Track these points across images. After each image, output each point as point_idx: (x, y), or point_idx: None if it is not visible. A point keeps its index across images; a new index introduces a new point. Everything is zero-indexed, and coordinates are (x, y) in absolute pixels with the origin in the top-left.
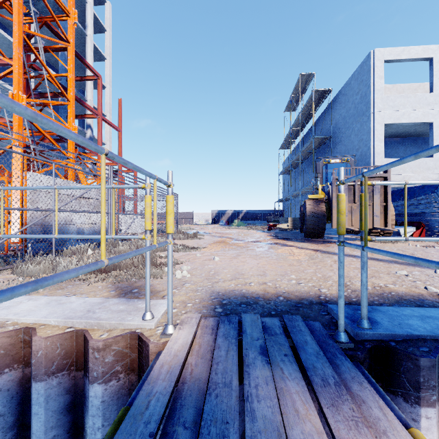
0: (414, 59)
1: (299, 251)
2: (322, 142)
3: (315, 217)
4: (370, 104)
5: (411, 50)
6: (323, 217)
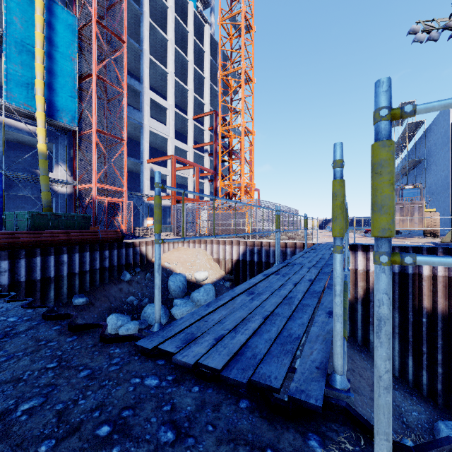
0: None
1: (364, 239)
2: (419, 161)
3: None
4: (449, 139)
5: None
6: None
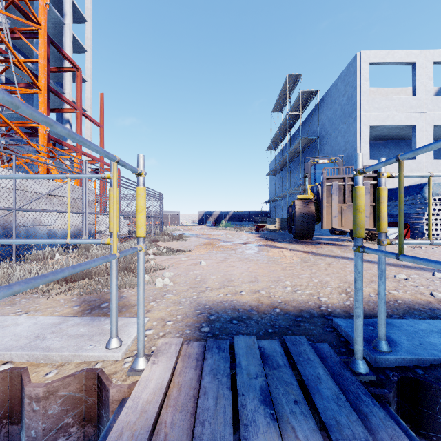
0: (398, 63)
1: (290, 253)
2: (309, 143)
3: (305, 217)
4: (356, 106)
5: (395, 54)
6: (312, 218)
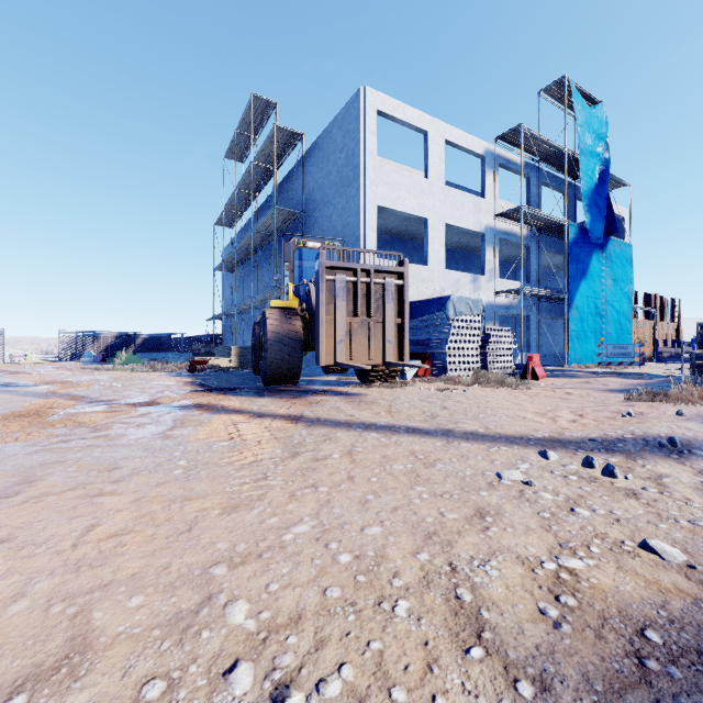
0: (410, 125)
1: (256, 427)
2: (289, 220)
3: (285, 343)
4: (359, 170)
5: (407, 110)
6: (299, 344)
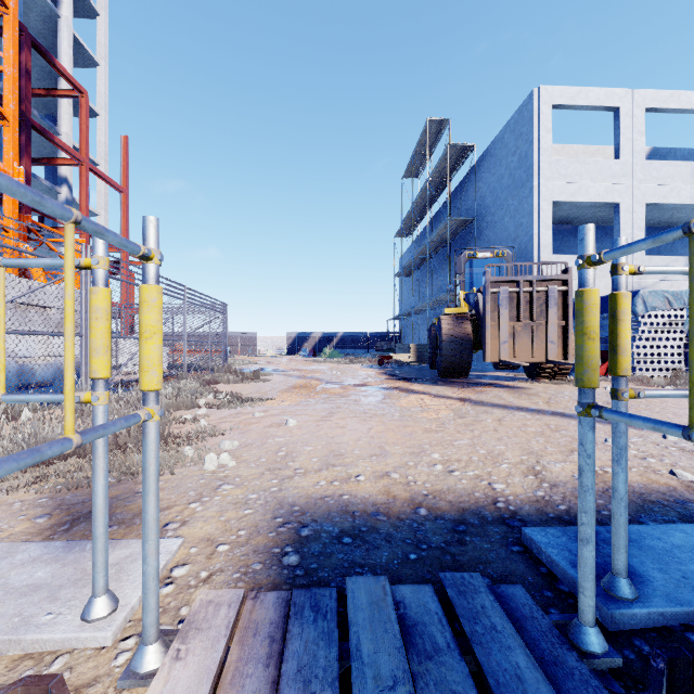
0: (594, 107)
1: (436, 402)
2: (461, 227)
3: (457, 343)
4: (532, 170)
5: (591, 93)
6: (468, 344)
